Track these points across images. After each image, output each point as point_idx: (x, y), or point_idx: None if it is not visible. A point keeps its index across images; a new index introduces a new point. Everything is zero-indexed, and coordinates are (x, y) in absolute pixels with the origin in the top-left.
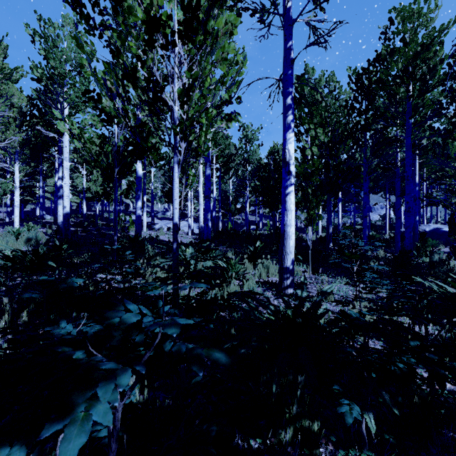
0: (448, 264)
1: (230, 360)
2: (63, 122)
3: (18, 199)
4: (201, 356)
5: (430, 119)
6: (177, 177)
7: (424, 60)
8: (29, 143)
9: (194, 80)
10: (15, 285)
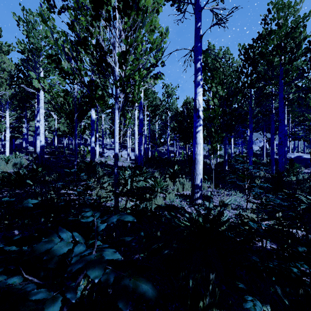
0: (309, 181)
1: (157, 292)
2: (37, 81)
3: (8, 136)
4: (129, 288)
5: (296, 79)
6: (117, 119)
7: (292, 38)
8: (16, 96)
9: (130, 46)
10: (2, 197)
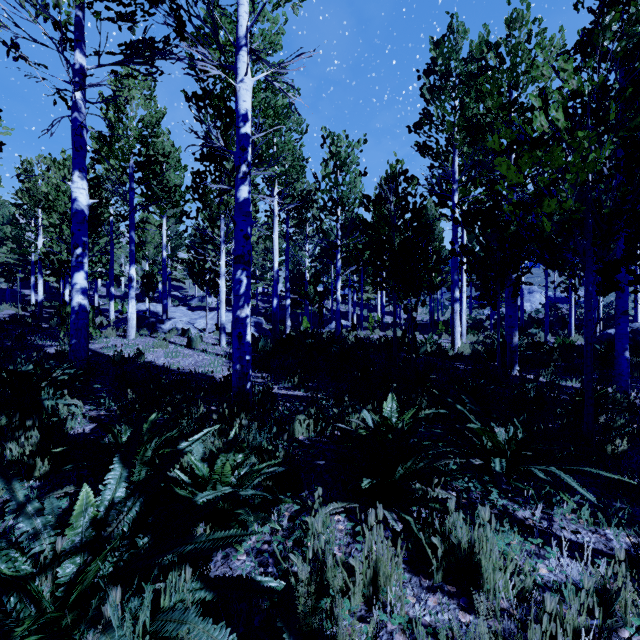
0: None
1: None
2: None
3: None
4: None
5: None
6: None
7: None
8: None
9: None
10: None
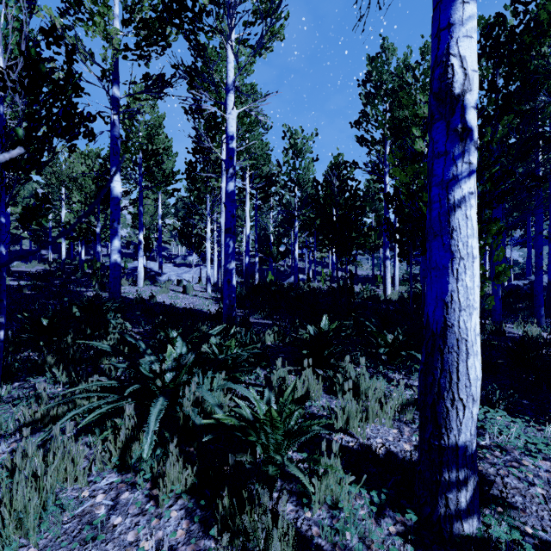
0: None
1: None
2: None
3: None
4: None
5: None
6: None
7: None
8: None
9: None
10: None
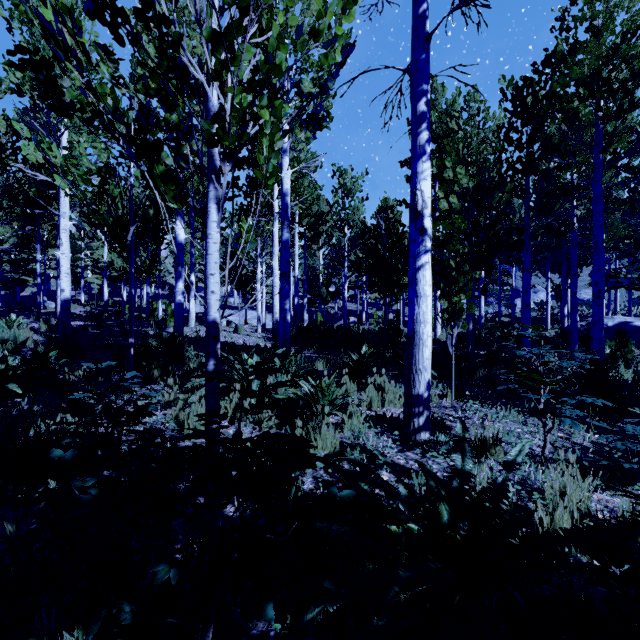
0: None
1: None
2: (32, 144)
3: None
4: None
5: (632, 153)
6: (214, 231)
7: (626, 58)
8: (10, 192)
9: (242, 11)
10: None
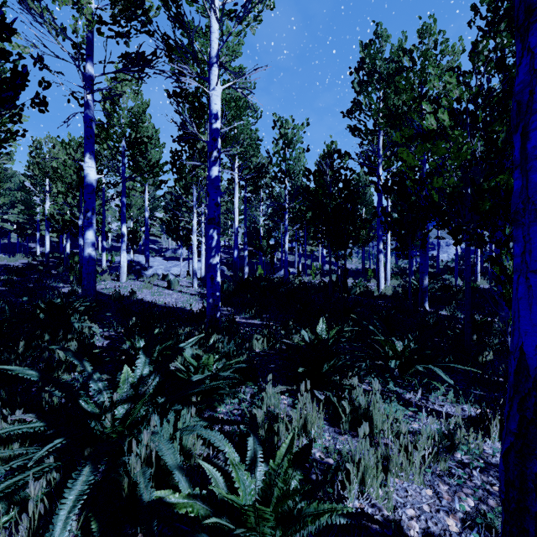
0: None
1: None
2: None
3: None
4: None
5: None
6: None
7: None
8: None
9: None
10: None
